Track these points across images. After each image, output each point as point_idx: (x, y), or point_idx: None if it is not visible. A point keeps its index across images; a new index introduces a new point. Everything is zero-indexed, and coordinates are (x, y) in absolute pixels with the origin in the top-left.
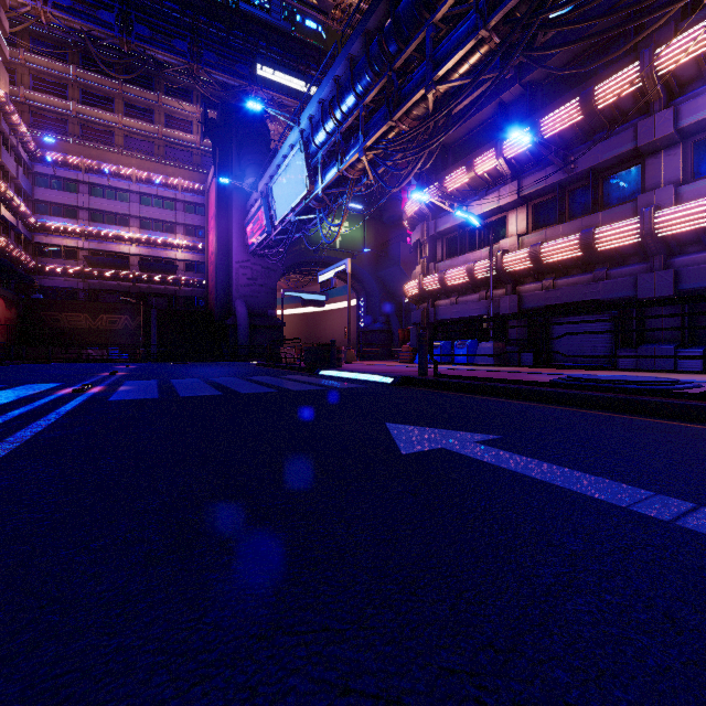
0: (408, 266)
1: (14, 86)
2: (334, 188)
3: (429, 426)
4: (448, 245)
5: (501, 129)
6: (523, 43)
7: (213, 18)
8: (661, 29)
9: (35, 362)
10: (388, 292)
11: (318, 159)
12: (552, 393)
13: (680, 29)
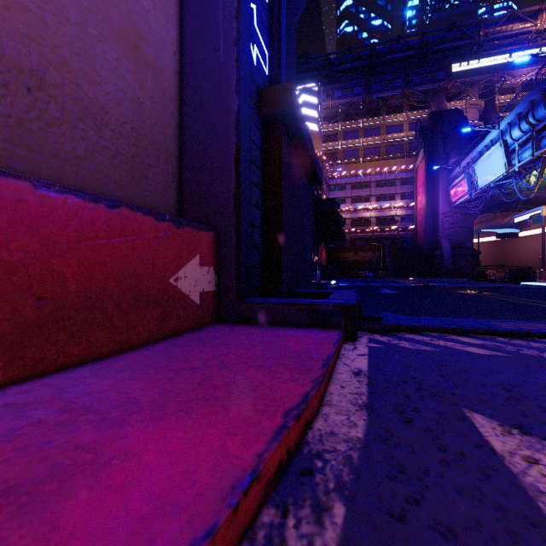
0: None
1: None
2: (529, 163)
3: None
4: None
5: None
6: None
7: None
8: None
9: (344, 277)
10: None
11: (514, 147)
12: None
13: None
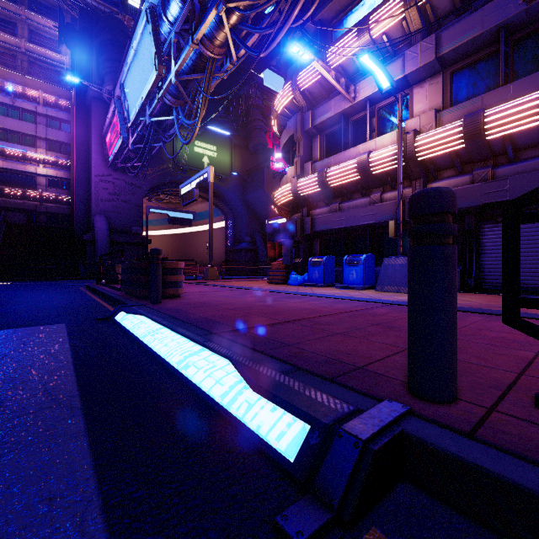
0: (272, 190)
1: None
2: (191, 74)
3: None
4: (326, 143)
5: None
6: None
7: None
8: None
9: None
10: (254, 215)
11: (171, 40)
12: None
13: None
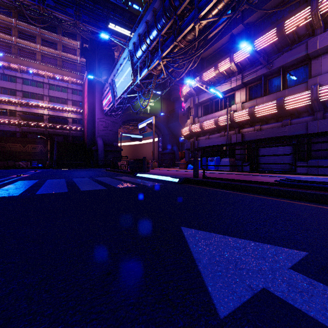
0: (182, 122)
1: None
2: (146, 79)
3: (222, 232)
4: (204, 109)
5: (232, 48)
6: None
7: None
8: None
9: None
10: (173, 135)
11: (138, 65)
12: (290, 191)
13: None
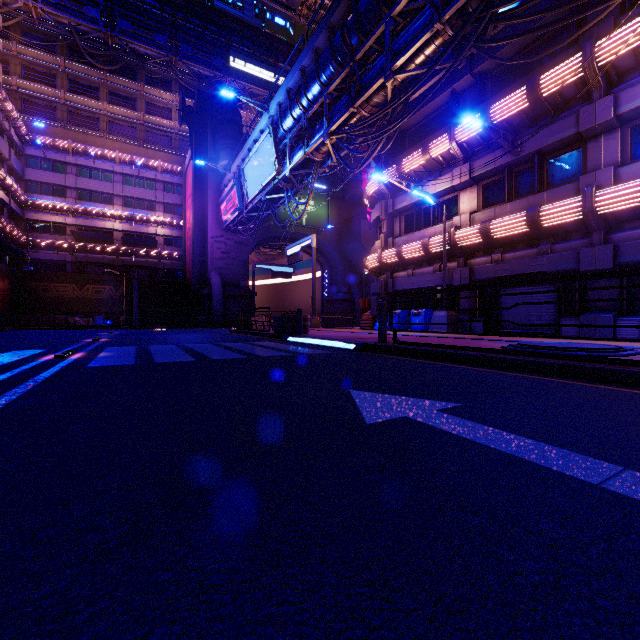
0: (368, 241)
1: (7, 76)
2: (301, 169)
3: (391, 393)
4: (405, 222)
5: (453, 116)
6: (475, 35)
7: (190, 14)
8: (601, 23)
9: (26, 329)
10: (350, 265)
11: (286, 143)
12: (505, 359)
13: (618, 23)
